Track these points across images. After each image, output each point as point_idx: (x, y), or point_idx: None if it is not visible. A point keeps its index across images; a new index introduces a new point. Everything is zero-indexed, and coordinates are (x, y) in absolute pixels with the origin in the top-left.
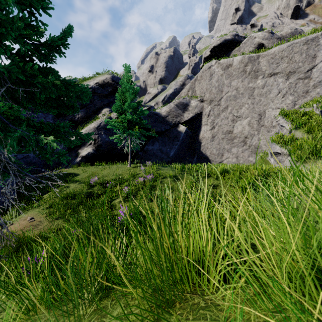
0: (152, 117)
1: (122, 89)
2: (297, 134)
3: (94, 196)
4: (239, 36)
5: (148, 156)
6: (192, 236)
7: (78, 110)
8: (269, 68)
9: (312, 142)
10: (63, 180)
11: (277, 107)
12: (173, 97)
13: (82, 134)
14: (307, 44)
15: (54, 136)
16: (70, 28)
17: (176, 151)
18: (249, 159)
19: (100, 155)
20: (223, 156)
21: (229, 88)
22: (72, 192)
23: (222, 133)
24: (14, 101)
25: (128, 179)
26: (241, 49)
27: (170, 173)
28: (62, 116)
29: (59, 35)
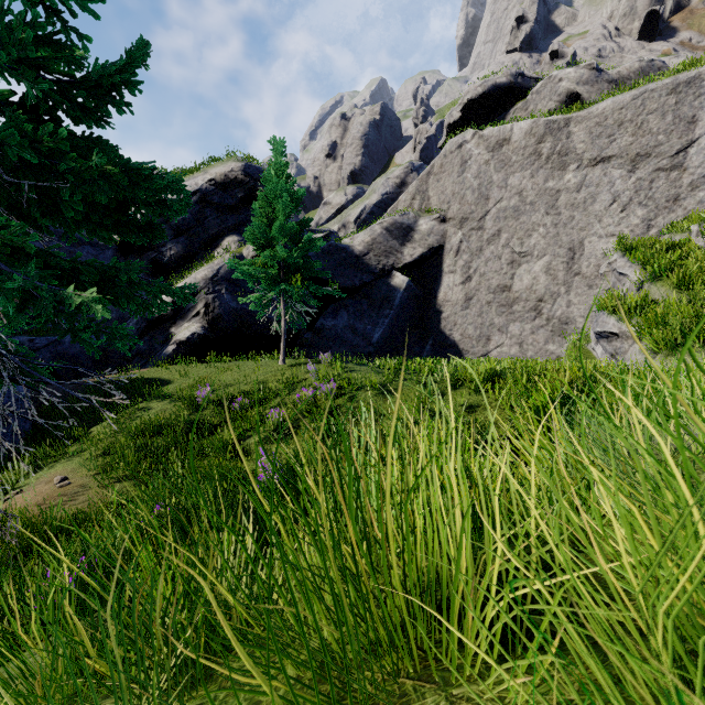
0: (334, 257)
1: (267, 194)
2: (654, 292)
3: (205, 430)
4: (525, 78)
5: (325, 342)
6: (421, 528)
7: (164, 235)
8: (592, 147)
9: (689, 308)
10: (136, 394)
11: (610, 233)
12: (379, 213)
13: (171, 287)
14: (677, 93)
15: (108, 292)
16: (142, 48)
17: (386, 331)
18: (548, 349)
19: (219, 339)
20: (490, 341)
21: (504, 191)
22: (154, 421)
23: (488, 290)
24: (17, 214)
25: (278, 392)
26: (529, 106)
27: (373, 378)
28: (134, 253)
29: (117, 62)
